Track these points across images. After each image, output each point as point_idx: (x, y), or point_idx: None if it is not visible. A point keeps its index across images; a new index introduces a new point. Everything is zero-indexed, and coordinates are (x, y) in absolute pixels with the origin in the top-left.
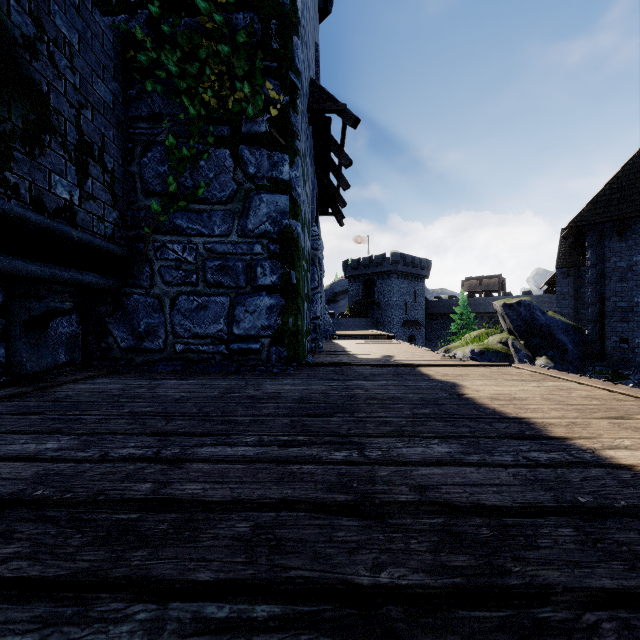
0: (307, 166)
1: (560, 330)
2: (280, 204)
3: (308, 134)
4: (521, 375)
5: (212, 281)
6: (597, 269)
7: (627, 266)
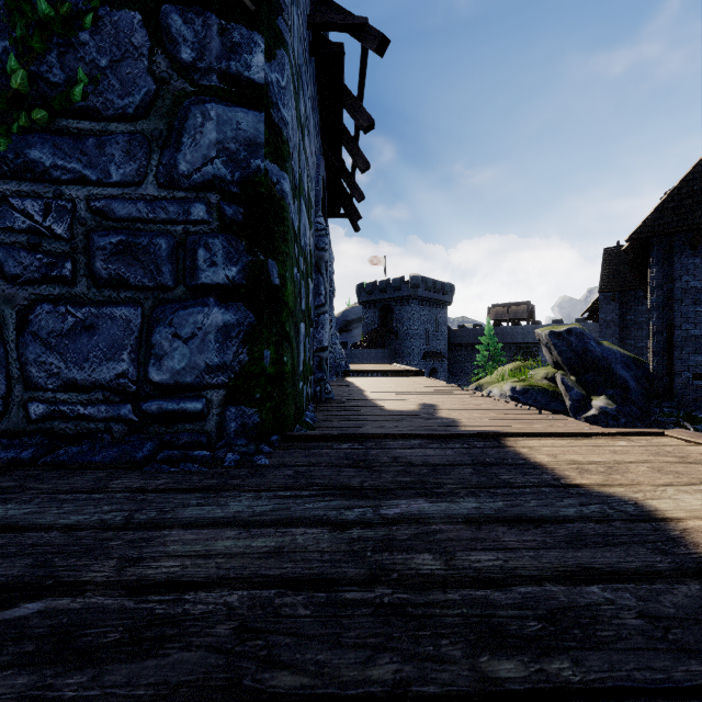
0: (307, 112)
1: (619, 364)
2: (245, 127)
3: (309, 68)
4: None
5: (105, 275)
6: (664, 290)
7: (701, 286)
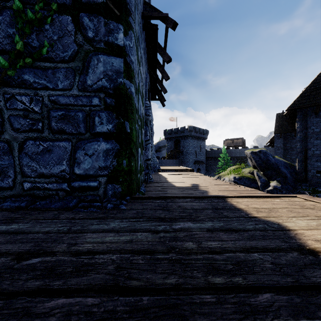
0: (141, 55)
1: (282, 166)
2: (115, 65)
3: (142, 35)
4: (320, 209)
5: (56, 128)
6: (303, 133)
7: (320, 131)
